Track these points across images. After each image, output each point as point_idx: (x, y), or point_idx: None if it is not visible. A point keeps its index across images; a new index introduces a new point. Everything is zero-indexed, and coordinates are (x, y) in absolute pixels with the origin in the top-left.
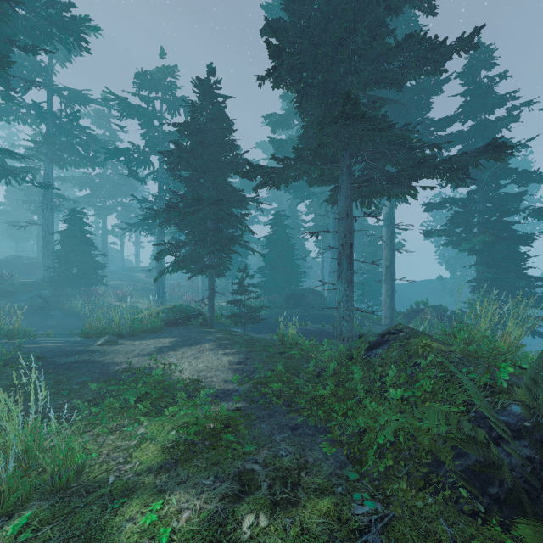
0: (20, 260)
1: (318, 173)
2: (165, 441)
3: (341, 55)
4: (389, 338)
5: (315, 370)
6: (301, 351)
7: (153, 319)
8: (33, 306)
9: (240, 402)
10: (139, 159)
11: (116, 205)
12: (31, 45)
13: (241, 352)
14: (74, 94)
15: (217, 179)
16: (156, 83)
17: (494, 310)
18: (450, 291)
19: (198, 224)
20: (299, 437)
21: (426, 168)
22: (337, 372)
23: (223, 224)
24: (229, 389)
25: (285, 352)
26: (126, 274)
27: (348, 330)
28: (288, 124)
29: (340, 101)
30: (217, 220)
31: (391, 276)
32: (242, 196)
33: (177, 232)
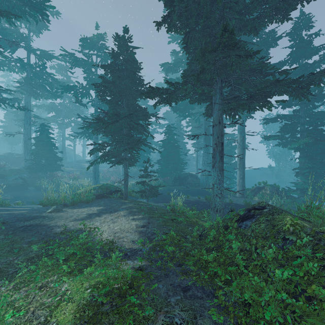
0: (12, 155)
1: (200, 91)
2: (80, 300)
3: (217, 4)
4: (255, 213)
5: (197, 234)
6: (186, 218)
7: (87, 194)
8: (17, 184)
9: (143, 261)
10: (83, 92)
11: (71, 122)
12: (5, 11)
13: (145, 218)
14: (43, 53)
15: (130, 101)
16: (93, 45)
17: (312, 188)
18: (276, 174)
19: (117, 131)
20: (189, 300)
21: (282, 85)
22: (216, 239)
23: (133, 131)
24: (135, 249)
25: (175, 219)
26: (77, 164)
27: (220, 204)
28: (175, 69)
29: (219, 33)
30: (129, 128)
31: (243, 165)
32: (146, 113)
33: (107, 138)
